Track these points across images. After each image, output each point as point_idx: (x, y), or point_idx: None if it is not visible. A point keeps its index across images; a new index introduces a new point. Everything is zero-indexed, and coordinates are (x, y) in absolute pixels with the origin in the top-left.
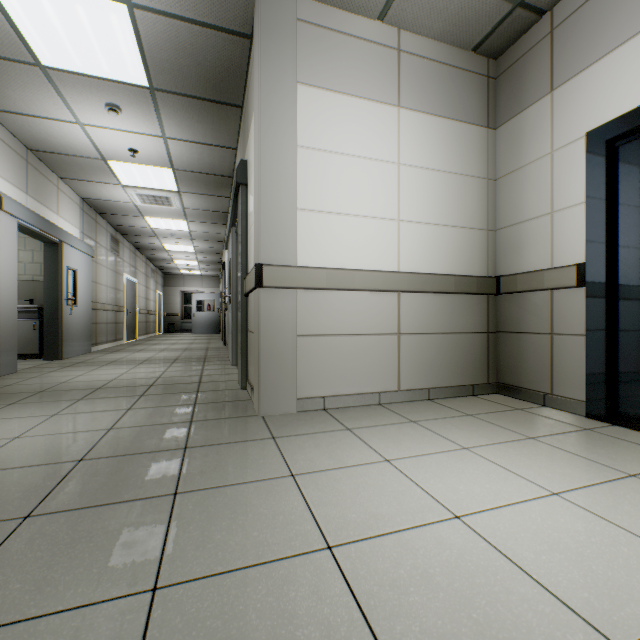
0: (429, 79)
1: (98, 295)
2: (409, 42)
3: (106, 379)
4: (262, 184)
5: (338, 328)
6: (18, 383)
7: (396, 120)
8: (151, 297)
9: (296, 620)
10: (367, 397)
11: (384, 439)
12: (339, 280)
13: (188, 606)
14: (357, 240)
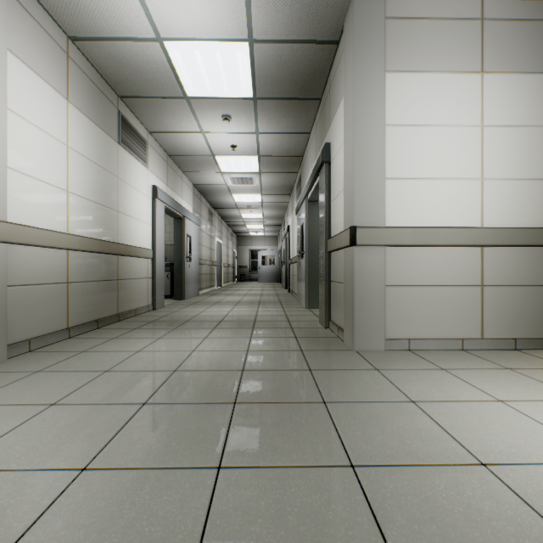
0: (515, 39)
1: (201, 254)
2: (493, 9)
3: (221, 315)
4: (356, 161)
5: (421, 279)
6: (169, 315)
7: (479, 85)
8: (230, 254)
9: (485, 513)
10: (449, 342)
11: (485, 381)
12: (423, 237)
13: (385, 483)
14: (439, 201)
